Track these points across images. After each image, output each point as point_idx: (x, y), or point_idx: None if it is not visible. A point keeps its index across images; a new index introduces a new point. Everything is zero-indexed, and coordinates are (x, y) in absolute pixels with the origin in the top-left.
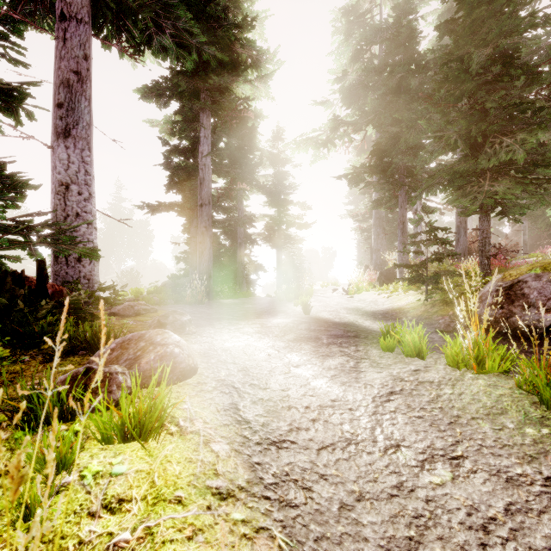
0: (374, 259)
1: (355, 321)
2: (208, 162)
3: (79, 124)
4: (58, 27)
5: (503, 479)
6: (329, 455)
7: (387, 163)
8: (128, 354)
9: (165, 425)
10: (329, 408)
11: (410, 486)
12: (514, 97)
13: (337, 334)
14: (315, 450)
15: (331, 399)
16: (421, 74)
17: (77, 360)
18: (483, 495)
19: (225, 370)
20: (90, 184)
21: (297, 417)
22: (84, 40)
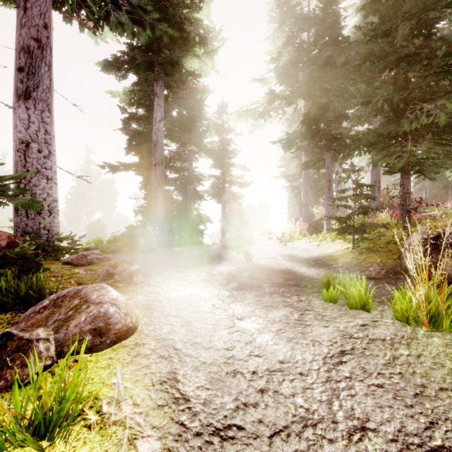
0: (304, 212)
1: (292, 268)
2: (161, 127)
3: (39, 87)
4: None
5: None
6: (283, 446)
7: (316, 130)
8: (59, 313)
9: (84, 413)
10: (278, 373)
11: None
12: (434, 67)
13: (279, 282)
14: (266, 439)
15: (278, 360)
16: (345, 53)
17: (8, 318)
18: None
19: (168, 326)
20: (50, 143)
21: (243, 387)
22: (44, 11)
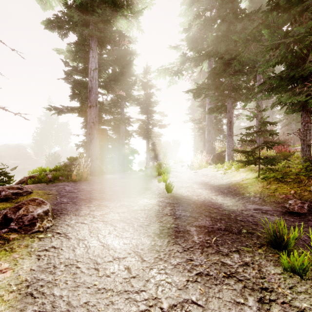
0: (207, 146)
1: (210, 199)
2: (95, 75)
3: None
4: None
5: None
6: None
7: (219, 82)
8: None
9: None
10: None
11: None
12: None
13: (206, 225)
14: None
15: None
16: (244, 20)
17: None
18: None
19: None
20: None
21: None
22: None
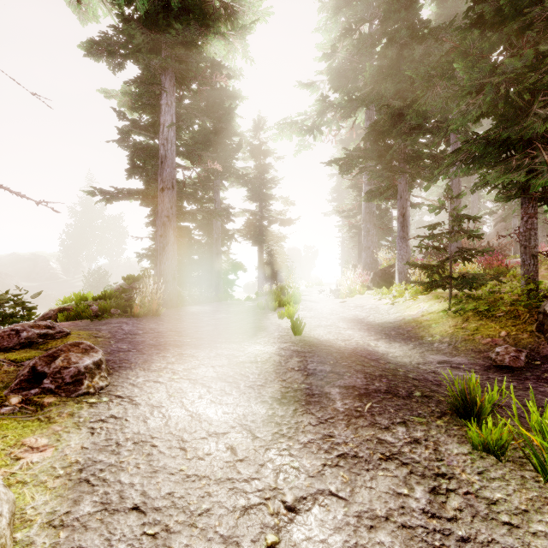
0: (364, 258)
1: (366, 345)
2: (172, 136)
3: None
4: None
5: None
6: None
7: (385, 146)
8: None
9: None
10: None
11: None
12: None
13: (357, 385)
14: None
15: None
16: (427, 40)
17: None
18: None
19: None
20: None
21: None
22: None
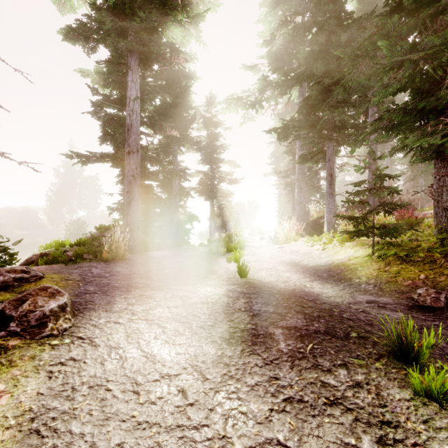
0: (298, 210)
1: (303, 286)
2: (136, 108)
3: None
4: None
5: None
6: None
7: (316, 117)
8: None
9: None
10: None
11: None
12: None
13: (298, 326)
14: None
15: None
16: (351, 28)
17: None
18: None
19: None
20: None
21: None
22: None
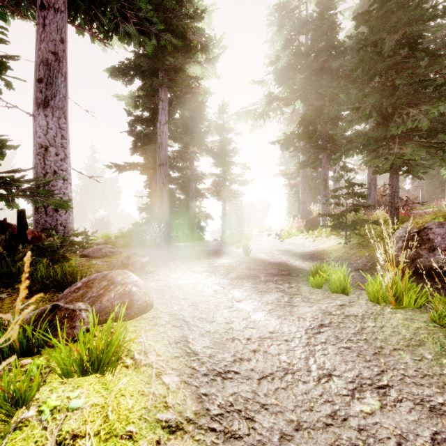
0: (302, 210)
1: (287, 261)
2: (165, 129)
3: (56, 96)
4: (38, 14)
5: (426, 409)
6: (269, 385)
7: (313, 131)
8: (92, 292)
9: (122, 358)
10: (267, 339)
11: (343, 415)
12: (419, 75)
13: (273, 273)
14: (256, 380)
15: (269, 331)
16: (340, 58)
17: (48, 297)
18: (410, 424)
19: (178, 305)
20: (66, 147)
21: (240, 349)
22: (61, 26)
